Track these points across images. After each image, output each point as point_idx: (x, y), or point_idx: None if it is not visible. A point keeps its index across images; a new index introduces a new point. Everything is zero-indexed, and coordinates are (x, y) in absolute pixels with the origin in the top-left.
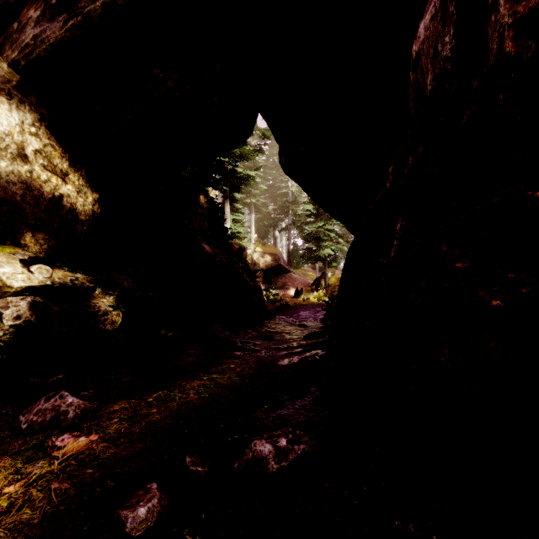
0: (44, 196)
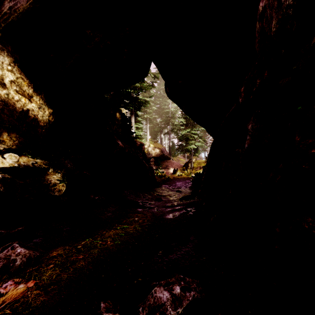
0: (16, 110)
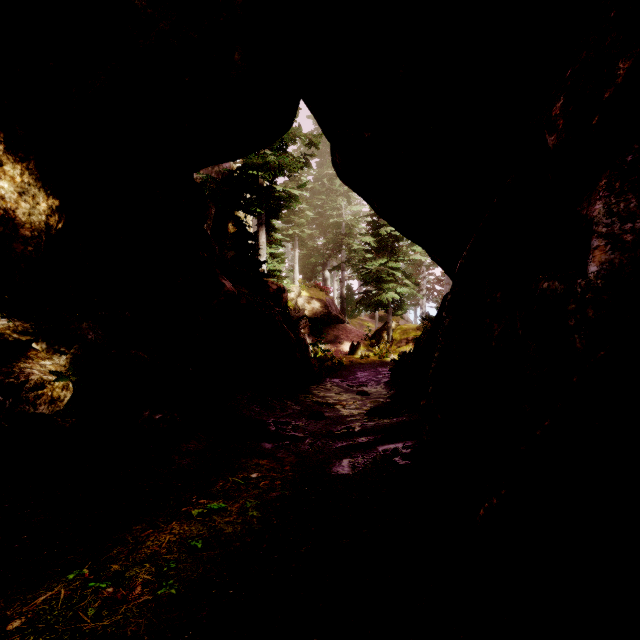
0: None
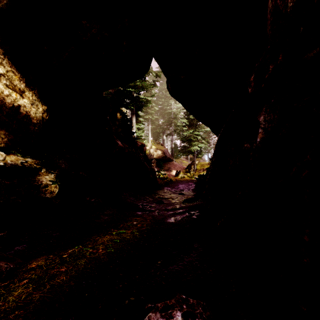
0: (6, 105)
